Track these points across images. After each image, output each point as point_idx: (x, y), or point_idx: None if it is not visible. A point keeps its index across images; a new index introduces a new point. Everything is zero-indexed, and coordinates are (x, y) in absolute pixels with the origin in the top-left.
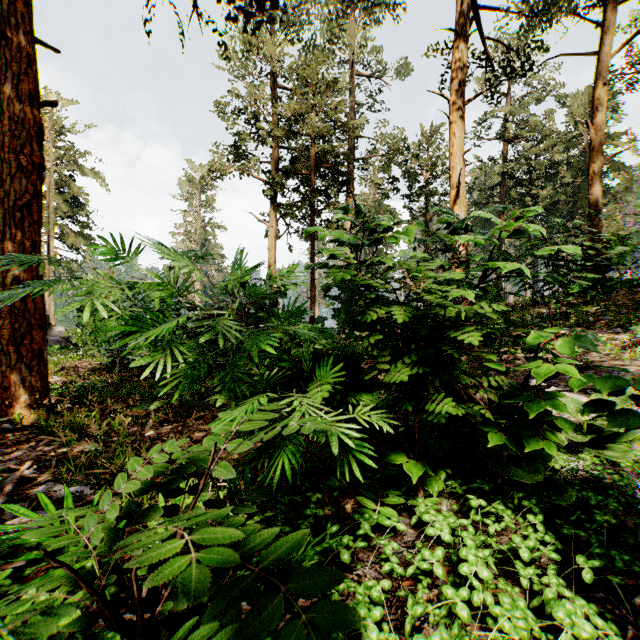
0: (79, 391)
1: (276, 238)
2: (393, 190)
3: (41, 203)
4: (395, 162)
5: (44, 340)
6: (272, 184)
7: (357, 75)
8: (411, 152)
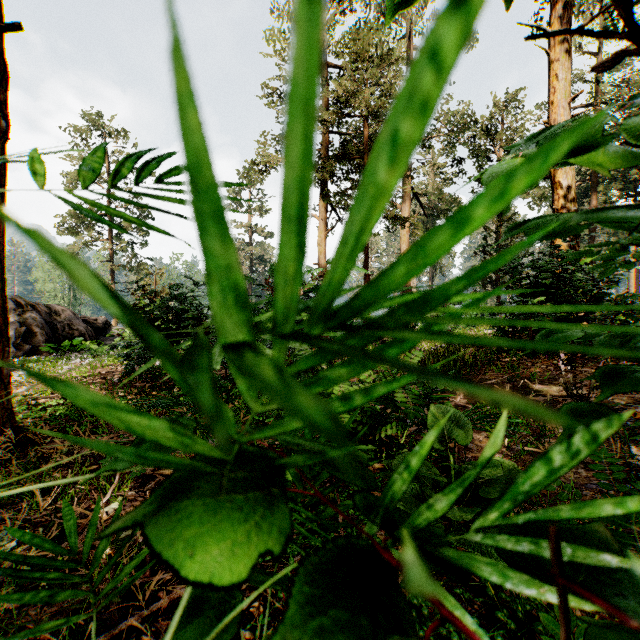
0: (71, 413)
1: (326, 232)
2: (458, 173)
3: (1, 164)
4: (460, 142)
5: (4, 350)
6: (321, 170)
7: (416, 48)
8: (480, 127)
